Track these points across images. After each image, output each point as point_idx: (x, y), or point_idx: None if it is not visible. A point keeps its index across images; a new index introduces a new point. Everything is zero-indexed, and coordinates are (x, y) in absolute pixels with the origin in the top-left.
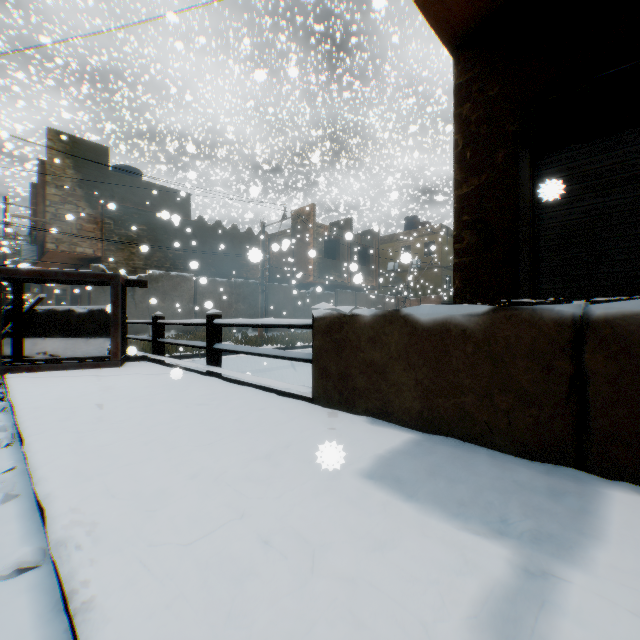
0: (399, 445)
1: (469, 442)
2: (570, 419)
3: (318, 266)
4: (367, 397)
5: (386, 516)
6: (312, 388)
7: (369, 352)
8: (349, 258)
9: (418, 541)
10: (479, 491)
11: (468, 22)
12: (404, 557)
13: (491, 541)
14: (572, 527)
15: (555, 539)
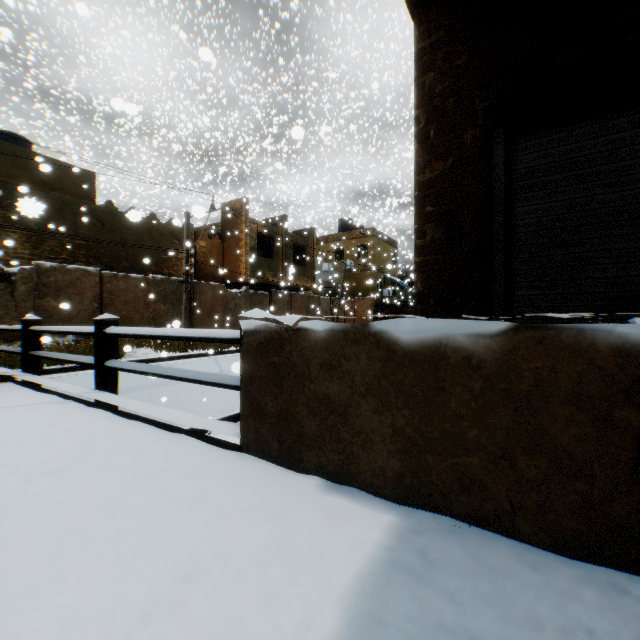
0: (379, 545)
1: (477, 524)
2: None
3: (251, 264)
4: (320, 448)
5: None
6: (240, 431)
7: (323, 383)
8: (284, 257)
9: None
10: None
11: None
12: None
13: None
14: None
15: None
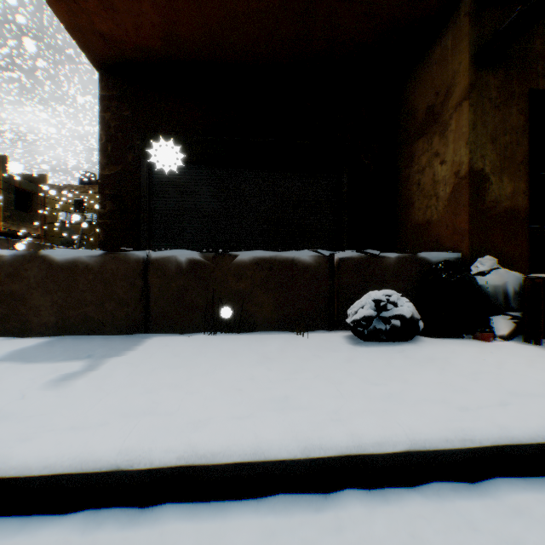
0: (34, 345)
1: (91, 335)
2: (143, 309)
3: None
4: (8, 321)
5: (9, 371)
6: None
7: (10, 285)
8: (3, 200)
9: (30, 372)
10: (83, 350)
11: (108, 58)
12: (17, 378)
13: (77, 362)
14: (125, 350)
15: (113, 355)
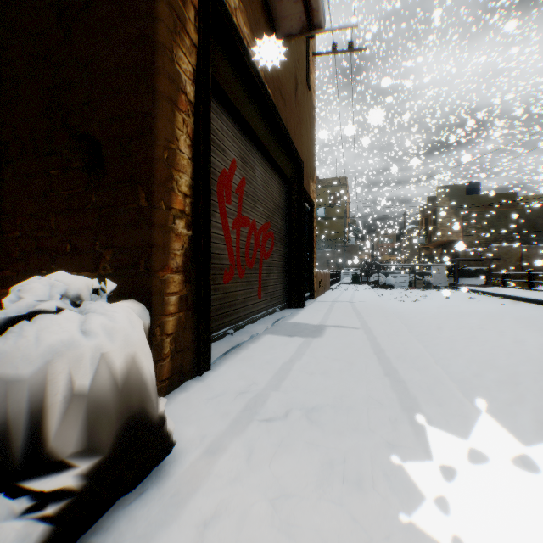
0: None
1: None
2: None
3: None
4: None
5: None
6: None
7: None
8: None
9: None
10: None
11: None
12: None
13: None
14: None
15: None
